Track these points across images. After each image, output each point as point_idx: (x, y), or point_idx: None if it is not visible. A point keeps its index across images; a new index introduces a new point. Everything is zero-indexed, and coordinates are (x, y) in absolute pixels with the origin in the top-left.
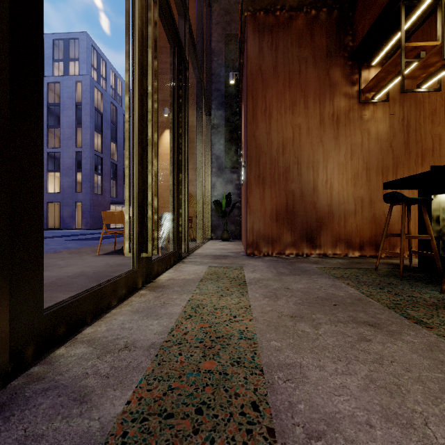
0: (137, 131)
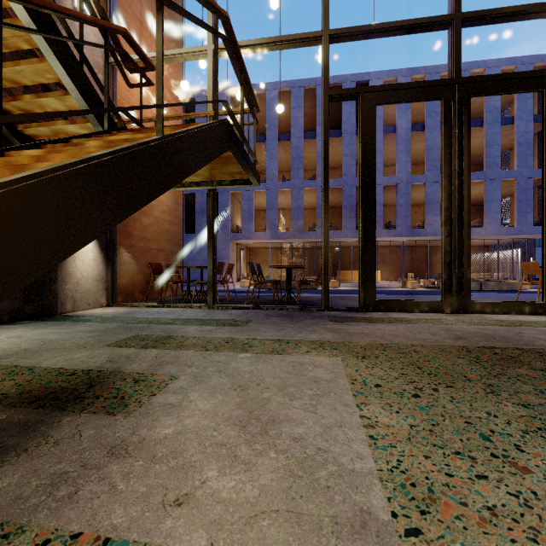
0: (443, 219)
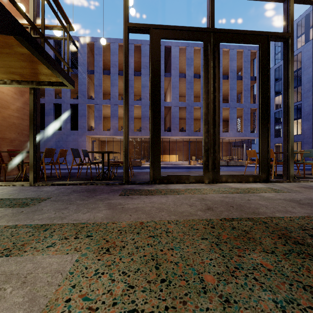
0: (204, 120)
